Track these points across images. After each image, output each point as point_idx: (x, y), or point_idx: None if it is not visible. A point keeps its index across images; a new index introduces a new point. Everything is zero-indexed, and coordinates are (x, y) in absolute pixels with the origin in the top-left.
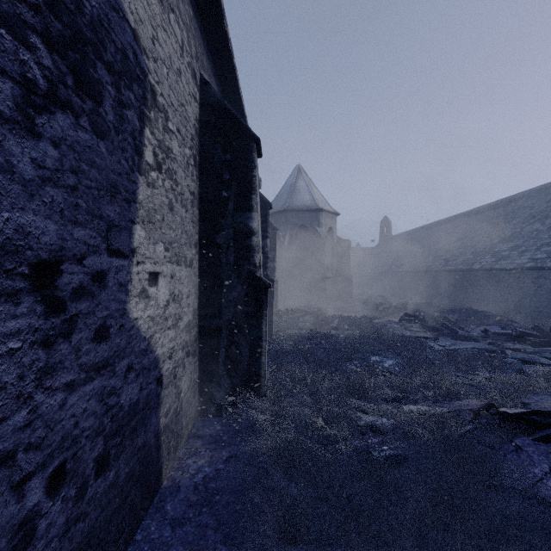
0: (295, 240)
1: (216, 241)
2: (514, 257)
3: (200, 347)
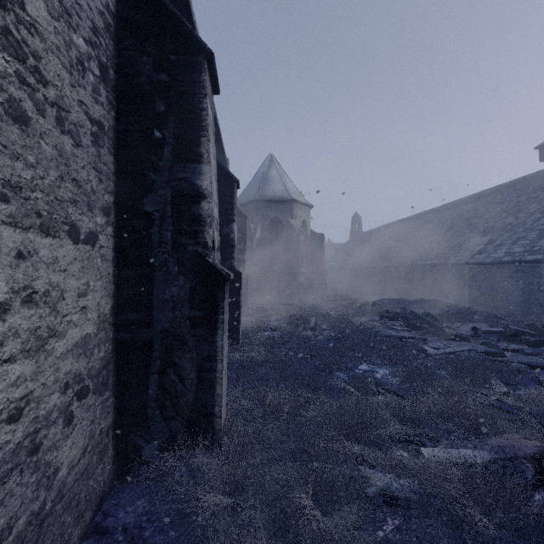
0: (267, 233)
1: (144, 207)
2: (490, 251)
3: (117, 373)
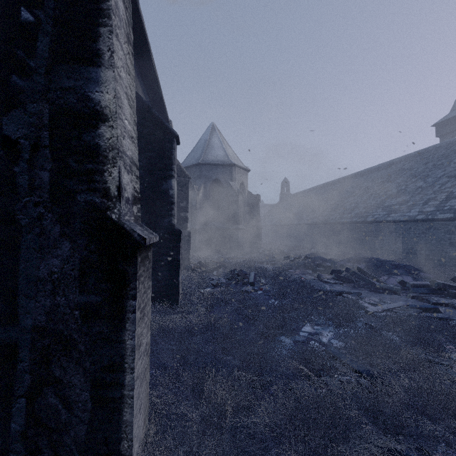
0: (209, 193)
1: (2, 130)
2: (404, 211)
3: None
